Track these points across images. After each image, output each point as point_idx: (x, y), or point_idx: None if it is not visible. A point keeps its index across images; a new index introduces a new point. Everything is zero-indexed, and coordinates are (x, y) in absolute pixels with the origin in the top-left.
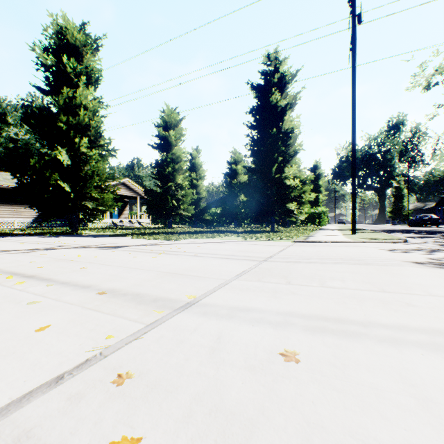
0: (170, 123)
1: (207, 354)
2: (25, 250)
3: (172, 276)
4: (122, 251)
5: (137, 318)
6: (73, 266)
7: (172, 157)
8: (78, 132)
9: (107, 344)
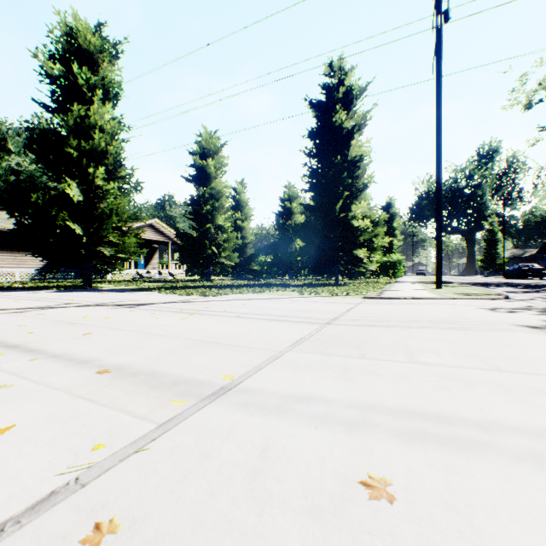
0: (208, 149)
1: (245, 481)
2: (18, 309)
3: (204, 346)
4: (143, 310)
5: (146, 412)
6: (74, 331)
7: (211, 192)
8: (92, 161)
9: (91, 460)
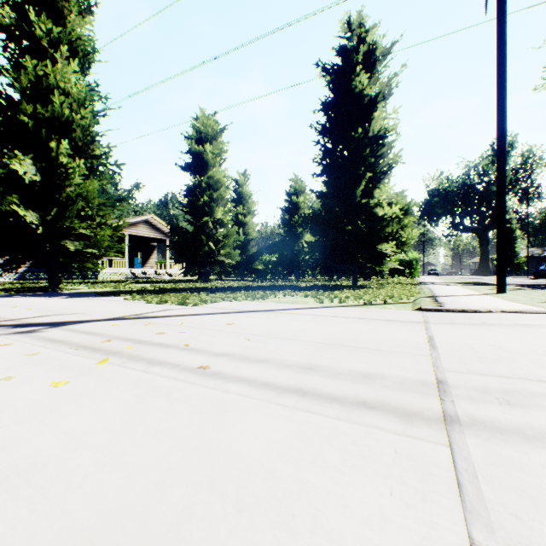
0: (206, 134)
1: None
2: None
3: None
4: (31, 343)
5: None
6: None
7: (209, 182)
8: (55, 134)
9: None
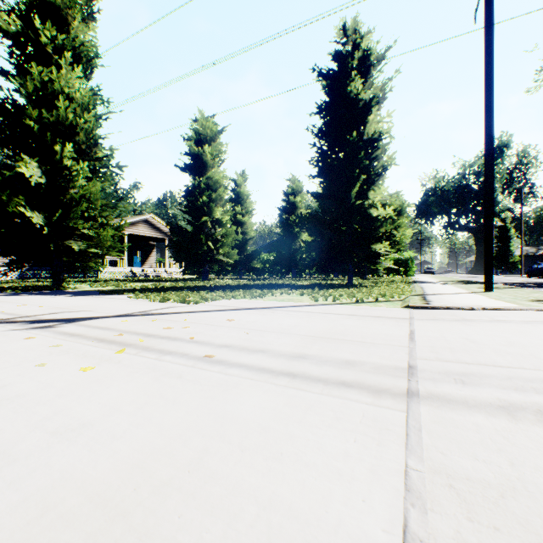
0: (205, 135)
1: None
2: None
3: None
4: (51, 337)
5: None
6: None
7: (208, 182)
8: (59, 137)
9: None
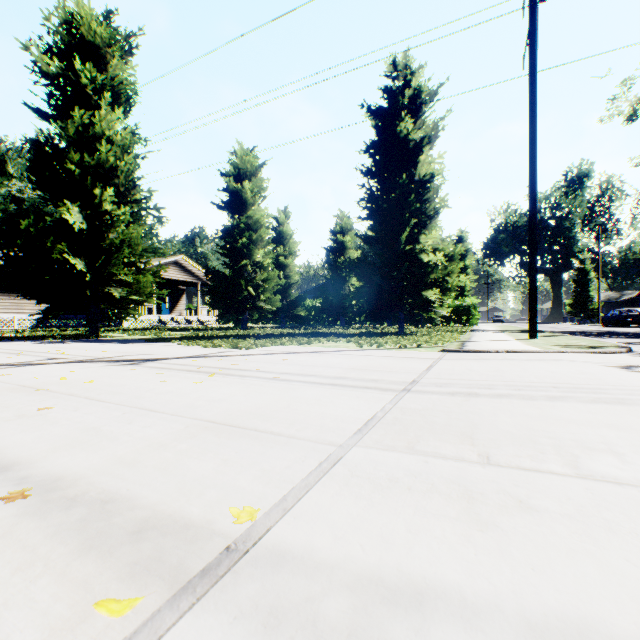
0: (244, 170)
1: None
2: None
3: (217, 432)
4: (148, 369)
5: None
6: (28, 404)
7: (247, 221)
8: (98, 180)
9: None
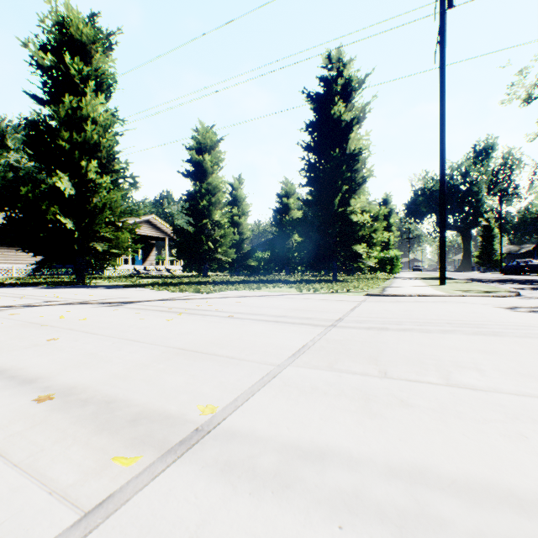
0: (205, 144)
1: None
2: None
3: (186, 356)
4: (128, 309)
5: (73, 482)
6: (39, 336)
7: (208, 187)
8: (84, 154)
9: None
